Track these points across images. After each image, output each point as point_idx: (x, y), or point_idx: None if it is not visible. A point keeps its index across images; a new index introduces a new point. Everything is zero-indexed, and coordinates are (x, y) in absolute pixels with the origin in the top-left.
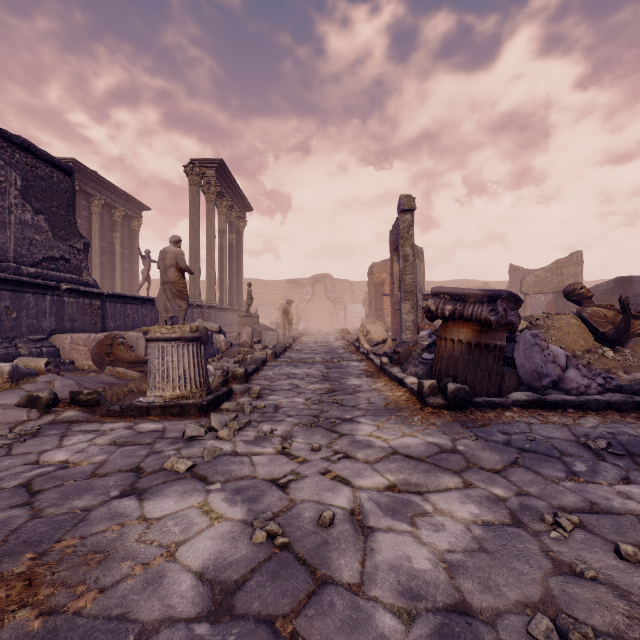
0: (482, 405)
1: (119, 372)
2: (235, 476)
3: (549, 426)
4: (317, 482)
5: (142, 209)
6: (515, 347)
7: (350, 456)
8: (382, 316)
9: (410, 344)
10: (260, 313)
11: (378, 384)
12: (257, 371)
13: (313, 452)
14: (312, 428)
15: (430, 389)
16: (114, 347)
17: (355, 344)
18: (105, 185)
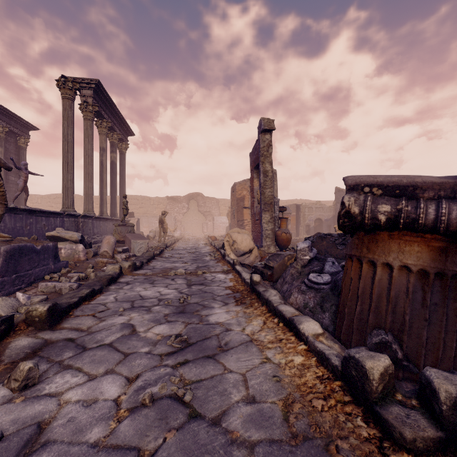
0: None
1: None
2: None
3: None
4: None
5: (29, 128)
6: None
7: None
8: (243, 225)
9: (285, 258)
10: (144, 223)
11: (254, 323)
12: (92, 296)
13: None
14: None
15: (384, 383)
16: None
17: (221, 251)
18: None
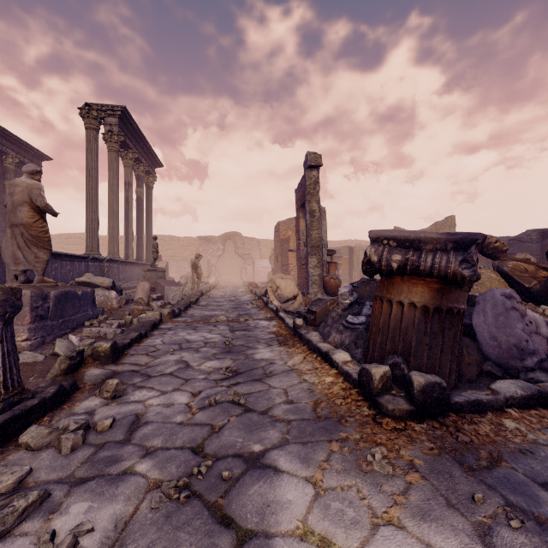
0: (465, 408)
1: None
2: None
3: None
4: None
5: (41, 158)
6: (476, 311)
7: None
8: (287, 270)
9: (327, 302)
10: (173, 267)
11: (295, 358)
12: (140, 340)
13: None
14: (179, 508)
15: (383, 382)
16: None
17: (263, 299)
18: None
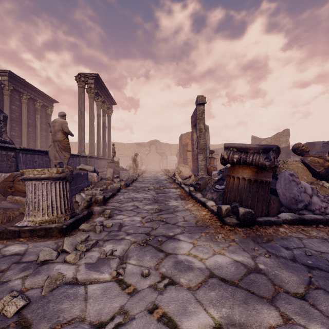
0: (263, 223)
1: (16, 199)
2: (63, 319)
3: (314, 240)
4: (144, 327)
5: (53, 102)
6: (277, 182)
7: (174, 281)
8: (186, 162)
9: (206, 179)
10: (121, 161)
11: (189, 205)
12: (113, 196)
13: (143, 277)
14: (144, 247)
15: (226, 212)
16: (15, 182)
17: (172, 178)
18: (30, 87)
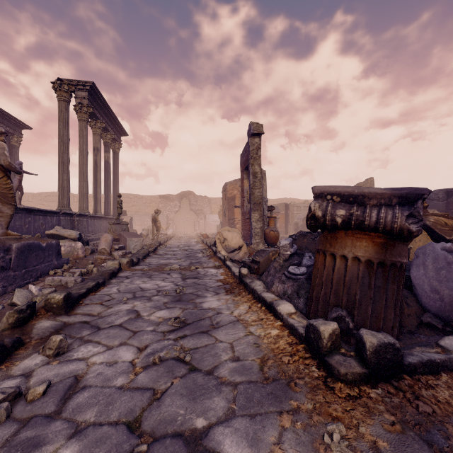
0: (418, 369)
1: None
2: None
3: None
4: None
5: (22, 127)
6: (416, 264)
7: None
8: (233, 224)
9: (270, 253)
10: (137, 221)
11: (241, 307)
12: (97, 288)
13: None
14: None
15: (332, 340)
16: None
17: (212, 248)
18: None
